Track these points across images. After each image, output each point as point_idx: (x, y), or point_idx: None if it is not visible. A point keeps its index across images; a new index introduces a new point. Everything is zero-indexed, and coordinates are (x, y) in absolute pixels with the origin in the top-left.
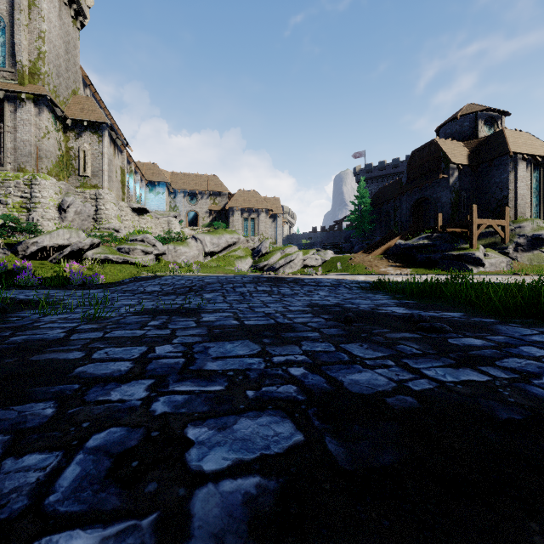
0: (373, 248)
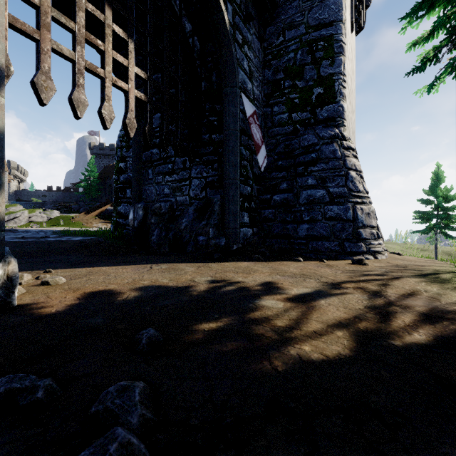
0: (93, 211)
